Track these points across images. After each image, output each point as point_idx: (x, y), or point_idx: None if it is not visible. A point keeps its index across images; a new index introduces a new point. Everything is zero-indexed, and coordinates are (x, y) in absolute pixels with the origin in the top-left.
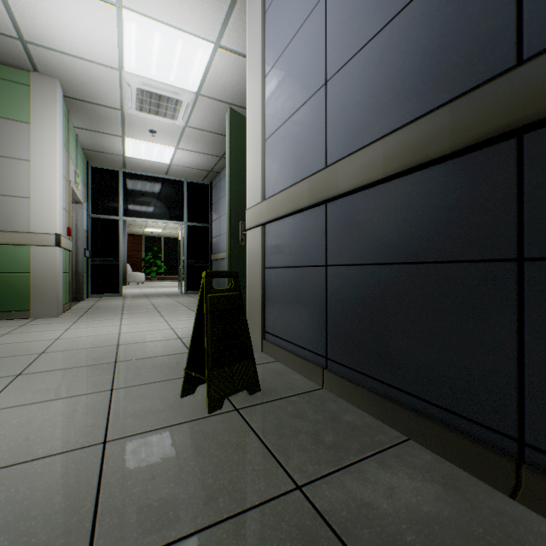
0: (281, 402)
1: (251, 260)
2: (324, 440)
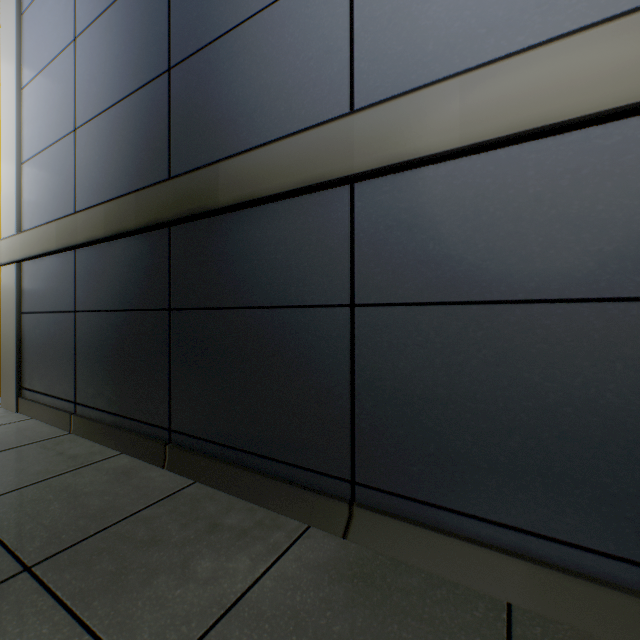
0: (4, 453)
1: (5, 303)
2: (30, 471)
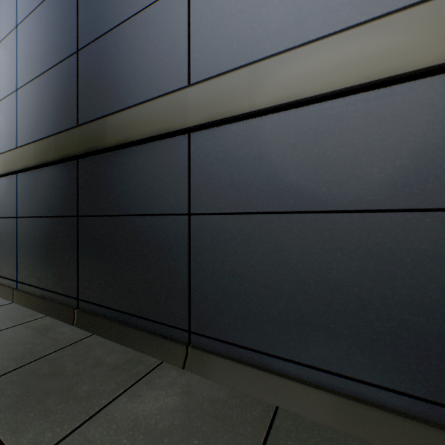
0: None
1: None
2: None
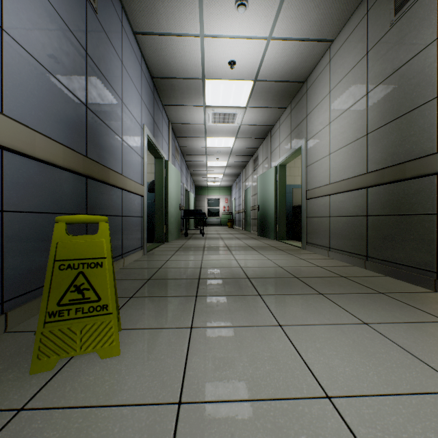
0: None
1: None
2: None
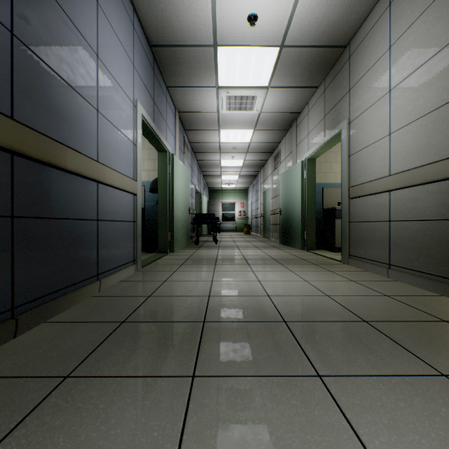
0: None
1: None
2: None
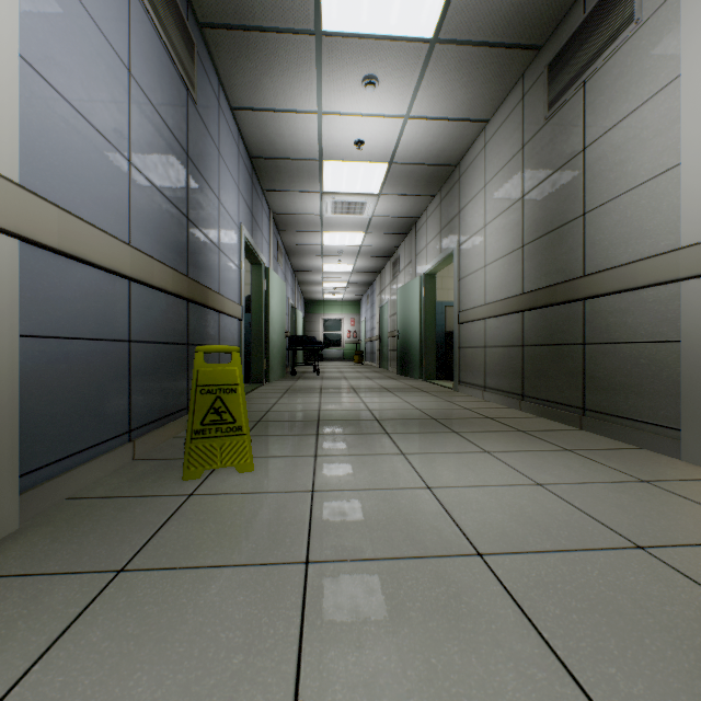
0: None
1: None
2: None
